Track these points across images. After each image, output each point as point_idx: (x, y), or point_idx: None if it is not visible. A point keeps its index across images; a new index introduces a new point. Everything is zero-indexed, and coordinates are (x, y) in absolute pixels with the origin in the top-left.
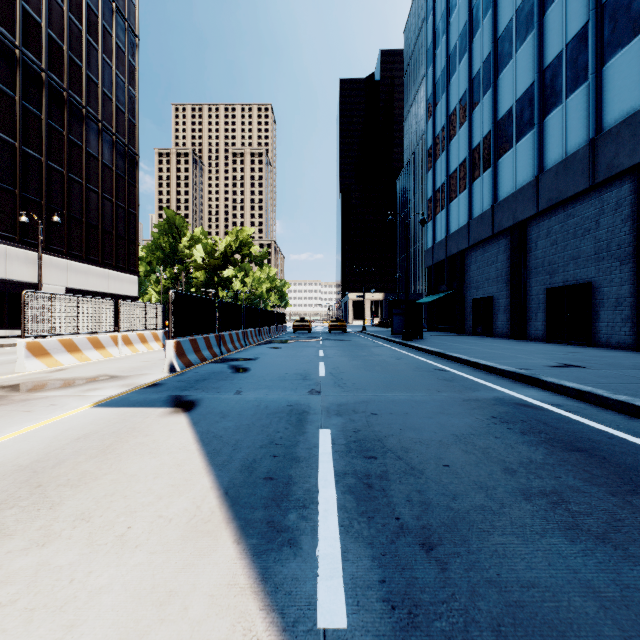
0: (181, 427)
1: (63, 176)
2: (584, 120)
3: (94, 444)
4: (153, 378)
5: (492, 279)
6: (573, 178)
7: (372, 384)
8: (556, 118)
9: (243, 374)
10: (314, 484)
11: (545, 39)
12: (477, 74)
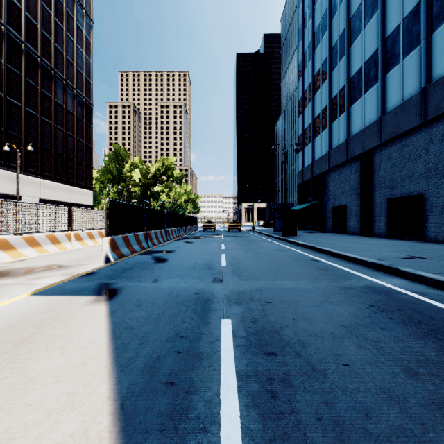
0: (99, 317)
1: (37, 118)
2: (417, 74)
3: (12, 337)
4: (90, 267)
5: (346, 192)
6: (408, 117)
7: (263, 273)
8: (395, 74)
9: (162, 264)
10: (216, 392)
11: (387, 16)
12: (335, 45)
